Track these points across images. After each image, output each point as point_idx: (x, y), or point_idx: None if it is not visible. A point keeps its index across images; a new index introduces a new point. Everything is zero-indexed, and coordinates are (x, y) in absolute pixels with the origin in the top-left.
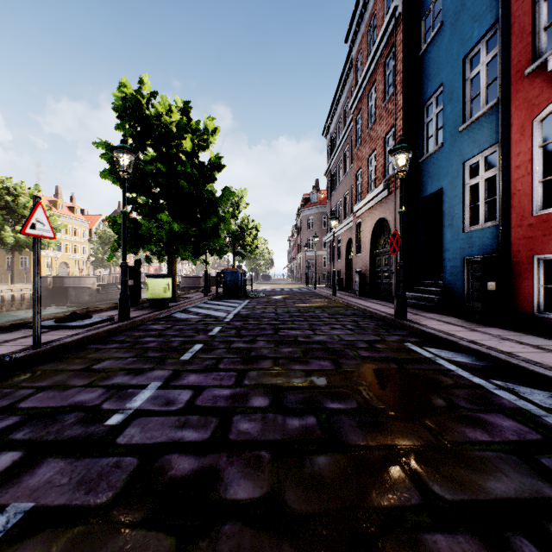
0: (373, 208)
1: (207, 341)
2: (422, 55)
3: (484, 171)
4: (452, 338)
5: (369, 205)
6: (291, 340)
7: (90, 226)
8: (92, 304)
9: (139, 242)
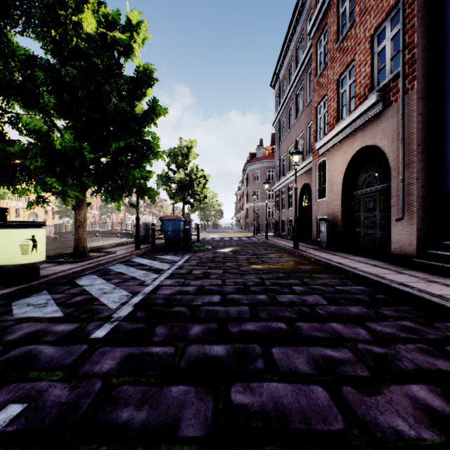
0: (347, 137)
1: None
2: None
3: None
4: None
5: (342, 135)
6: None
7: None
8: (49, 251)
9: (0, 169)
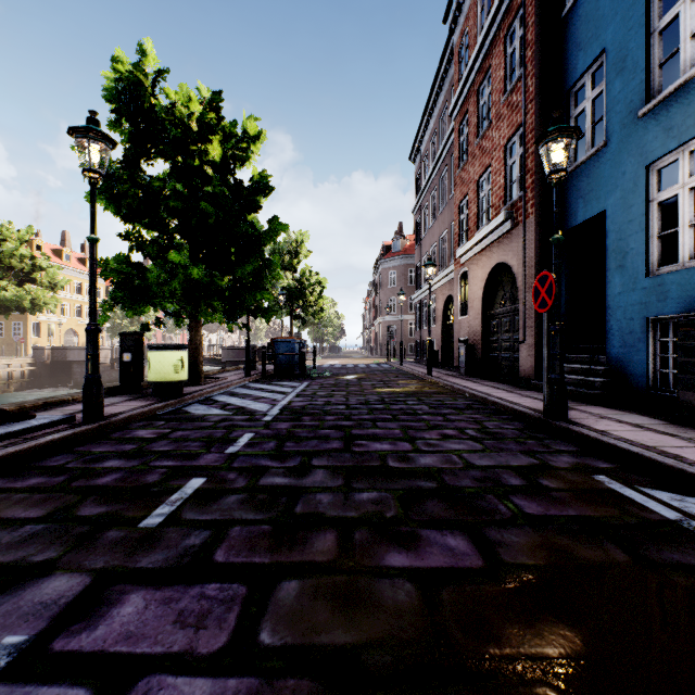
0: (486, 250)
1: (216, 471)
2: (567, 14)
3: (688, 174)
4: (691, 468)
5: (480, 246)
6: (376, 466)
7: (106, 283)
8: (104, 384)
9: (140, 296)
